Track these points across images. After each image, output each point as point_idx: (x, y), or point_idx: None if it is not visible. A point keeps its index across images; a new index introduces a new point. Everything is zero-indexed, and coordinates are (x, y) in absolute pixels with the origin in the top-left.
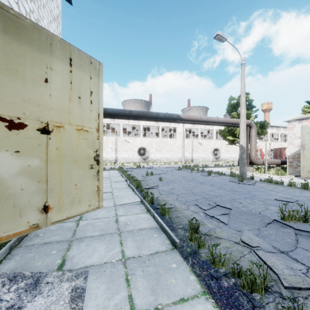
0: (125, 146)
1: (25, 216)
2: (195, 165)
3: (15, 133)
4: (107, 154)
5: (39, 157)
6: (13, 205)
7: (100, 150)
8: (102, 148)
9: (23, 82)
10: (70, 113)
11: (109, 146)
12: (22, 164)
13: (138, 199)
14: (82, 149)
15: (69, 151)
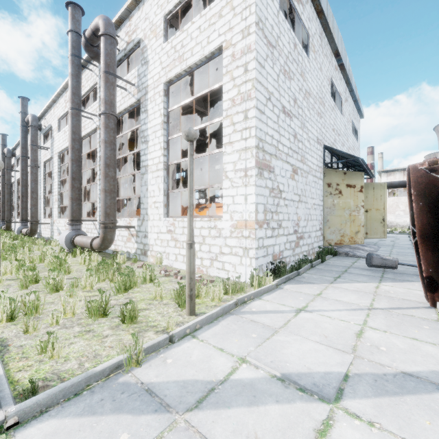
0: None
1: None
2: None
3: None
4: (397, 218)
5: (365, 219)
6: None
7: (384, 216)
8: (386, 215)
9: None
10: (373, 205)
11: (401, 208)
12: None
13: (410, 243)
14: (377, 216)
15: (373, 217)
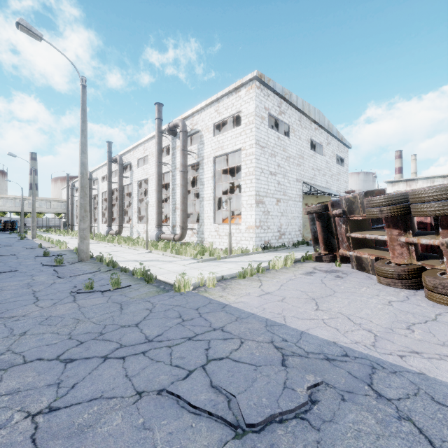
0: None
1: None
2: None
3: None
4: None
5: None
6: None
7: None
8: None
9: None
10: None
11: None
12: None
13: None
14: None
15: None
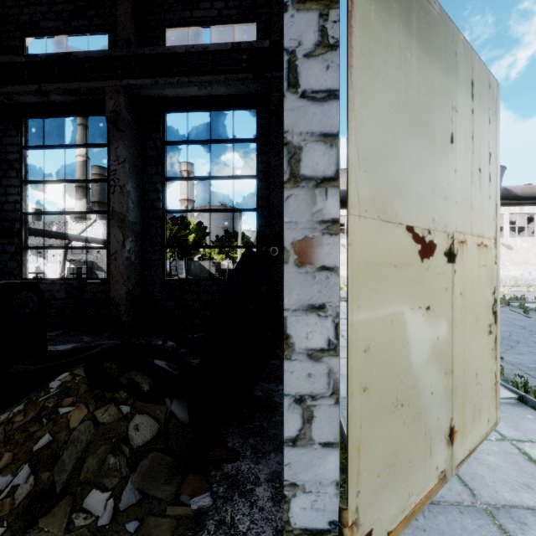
0: (342, 255)
1: (434, 455)
2: (516, 297)
3: (425, 267)
4: None
5: (445, 316)
6: (424, 431)
7: (496, 289)
8: (498, 283)
9: (432, 148)
10: (471, 207)
11: None
12: (431, 336)
13: (505, 391)
14: (481, 290)
15: (470, 296)
